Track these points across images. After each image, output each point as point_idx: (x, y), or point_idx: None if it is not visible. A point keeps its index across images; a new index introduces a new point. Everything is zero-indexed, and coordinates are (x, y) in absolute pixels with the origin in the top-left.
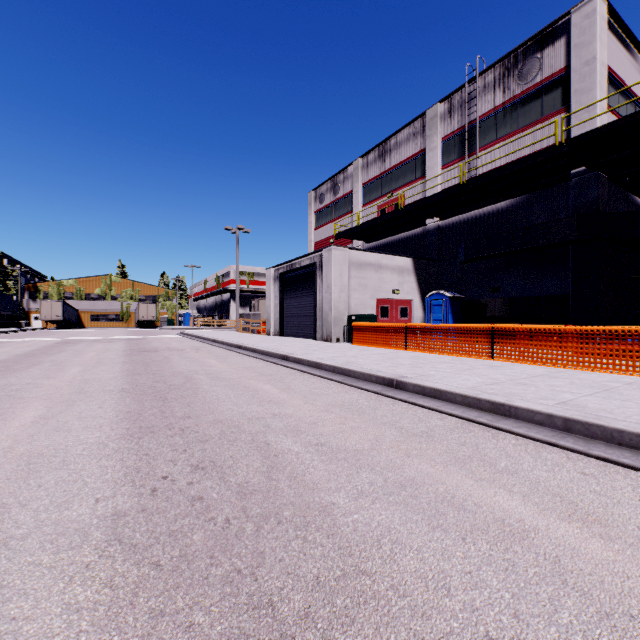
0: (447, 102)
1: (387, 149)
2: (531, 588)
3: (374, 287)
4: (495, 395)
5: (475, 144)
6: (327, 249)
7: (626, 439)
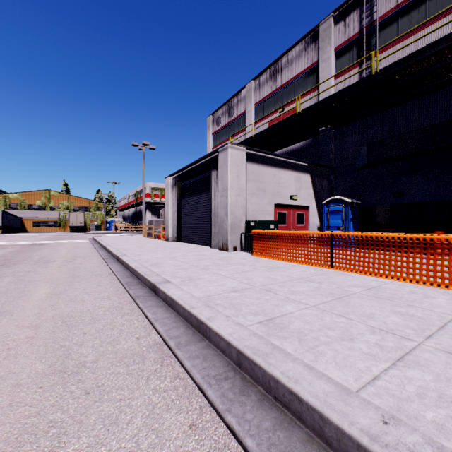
0: (341, 11)
1: (278, 68)
2: None
3: (272, 192)
4: None
5: (373, 47)
6: (223, 148)
7: None
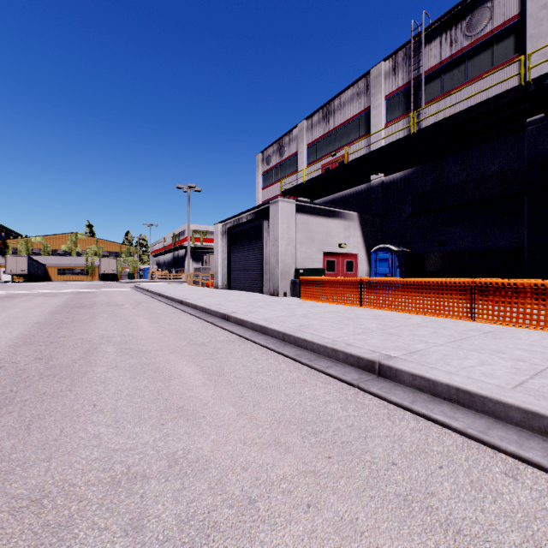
0: (391, 60)
1: (331, 110)
2: None
3: (321, 241)
4: None
5: (420, 99)
6: (274, 201)
7: None
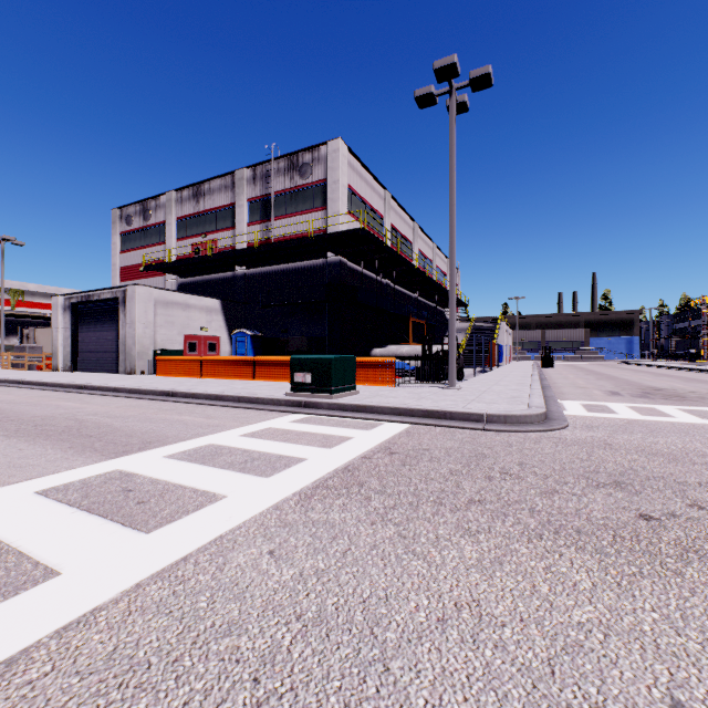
0: (252, 170)
1: (202, 192)
2: (173, 425)
3: (182, 324)
4: (220, 392)
5: (272, 213)
6: (131, 287)
7: (254, 400)
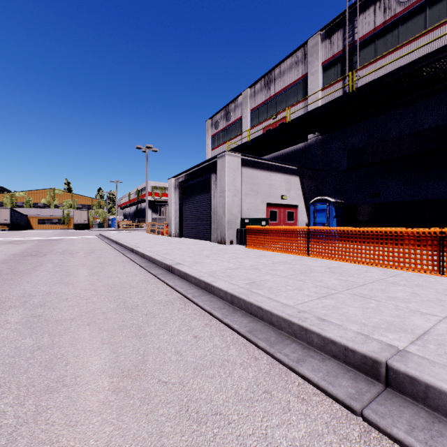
0: (327, 30)
1: (272, 78)
2: None
3: (264, 192)
4: None
5: (355, 64)
6: (221, 155)
7: None
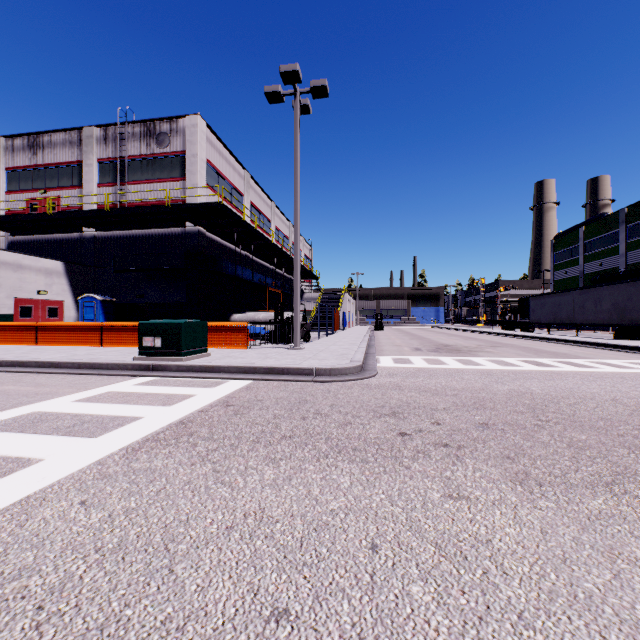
0: (103, 130)
1: (40, 143)
2: None
3: (13, 287)
4: (56, 359)
5: (127, 177)
6: None
7: (97, 366)
